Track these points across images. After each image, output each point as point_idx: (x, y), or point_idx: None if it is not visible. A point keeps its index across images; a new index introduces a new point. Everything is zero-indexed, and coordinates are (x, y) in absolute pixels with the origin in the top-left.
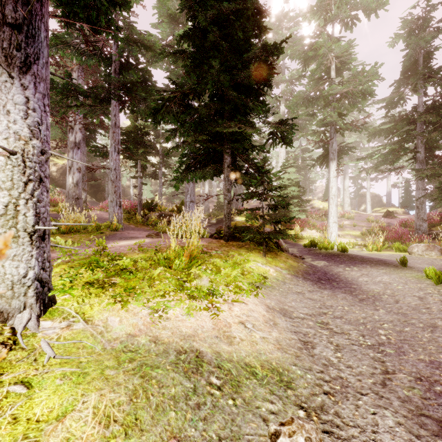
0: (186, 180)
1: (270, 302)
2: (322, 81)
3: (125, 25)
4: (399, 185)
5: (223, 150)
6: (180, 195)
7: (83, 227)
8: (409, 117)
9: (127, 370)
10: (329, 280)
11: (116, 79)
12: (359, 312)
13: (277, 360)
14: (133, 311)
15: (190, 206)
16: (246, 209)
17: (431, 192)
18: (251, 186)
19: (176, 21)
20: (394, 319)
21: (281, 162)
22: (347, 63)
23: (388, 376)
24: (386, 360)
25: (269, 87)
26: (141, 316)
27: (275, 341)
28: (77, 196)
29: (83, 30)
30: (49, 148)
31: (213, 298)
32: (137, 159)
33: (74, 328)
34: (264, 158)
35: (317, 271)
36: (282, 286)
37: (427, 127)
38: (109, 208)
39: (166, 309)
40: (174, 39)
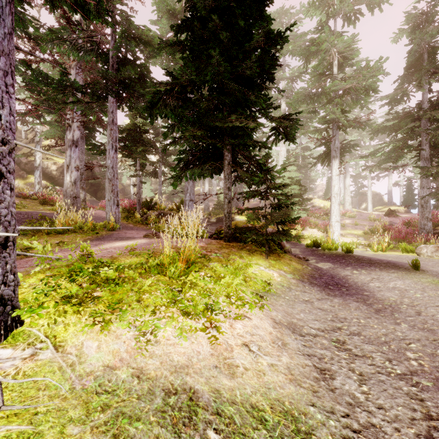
0: (185, 178)
1: (276, 314)
2: (325, 77)
3: (122, 20)
4: (400, 183)
5: (223, 147)
6: (180, 193)
7: (79, 227)
8: (414, 114)
9: (97, 425)
10: (337, 285)
11: (113, 75)
12: (378, 327)
13: (291, 397)
14: (116, 332)
15: (190, 205)
16: (248, 209)
17: (437, 190)
18: (252, 184)
19: (175, 17)
20: (421, 337)
21: (282, 160)
22: (350, 59)
23: (433, 423)
24: (425, 398)
25: (271, 81)
26: (124, 340)
27: (286, 369)
28: (75, 195)
29: (79, 25)
30: (13, 137)
31: (211, 314)
32: (136, 158)
33: (40, 358)
34: (266, 154)
35: (323, 275)
36: (288, 294)
37: (431, 124)
38: (106, 207)
39: (154, 331)
40: (171, 30)
